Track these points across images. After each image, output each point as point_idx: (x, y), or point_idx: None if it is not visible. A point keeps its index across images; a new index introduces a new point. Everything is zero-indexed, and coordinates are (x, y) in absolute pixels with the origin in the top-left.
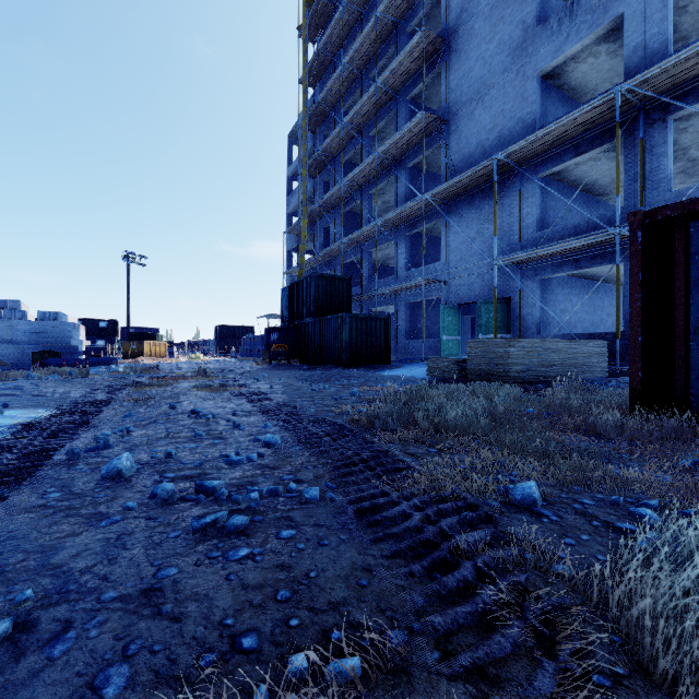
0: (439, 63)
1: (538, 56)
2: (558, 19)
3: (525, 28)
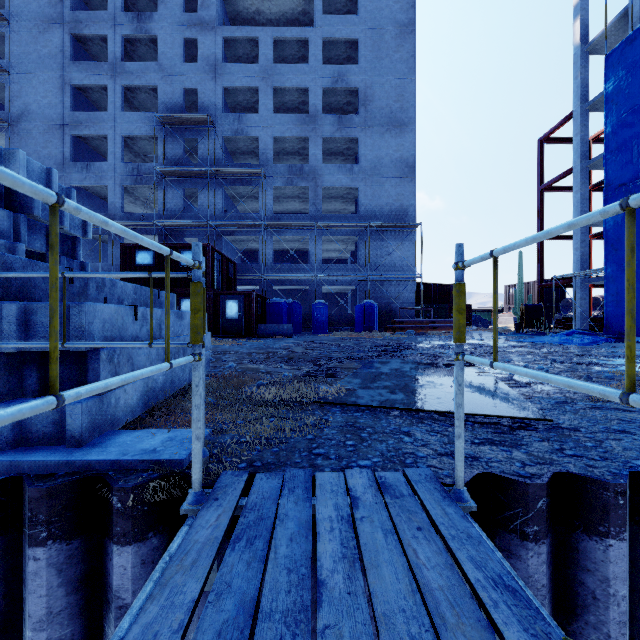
0: (4, 132)
1: (72, 177)
2: (82, 167)
3: (65, 158)
